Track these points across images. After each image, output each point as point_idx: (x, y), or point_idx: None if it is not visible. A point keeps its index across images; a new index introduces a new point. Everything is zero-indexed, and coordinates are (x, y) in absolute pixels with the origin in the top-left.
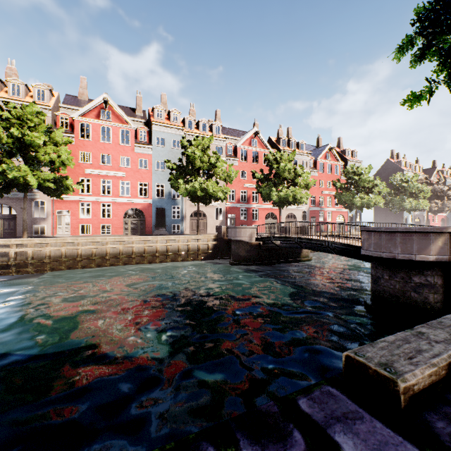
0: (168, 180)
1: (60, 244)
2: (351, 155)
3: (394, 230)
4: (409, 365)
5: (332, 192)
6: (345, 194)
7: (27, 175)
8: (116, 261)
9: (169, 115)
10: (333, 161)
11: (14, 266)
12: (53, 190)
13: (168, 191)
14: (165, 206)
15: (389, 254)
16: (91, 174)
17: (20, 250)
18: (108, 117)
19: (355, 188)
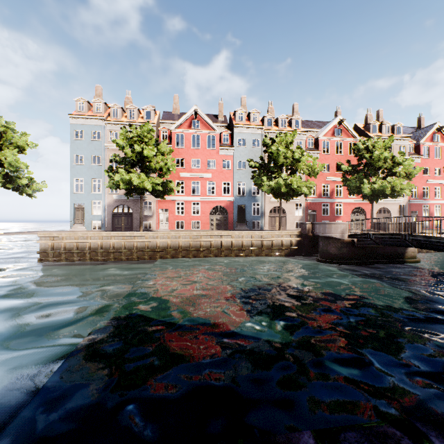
0: (250, 178)
1: (166, 236)
2: None
3: None
4: None
5: (441, 180)
6: None
7: (144, 181)
8: (208, 253)
9: (249, 116)
10: (443, 143)
11: (136, 253)
12: (159, 192)
13: (249, 188)
14: (246, 203)
15: None
16: (184, 177)
17: (139, 241)
18: (197, 126)
19: None
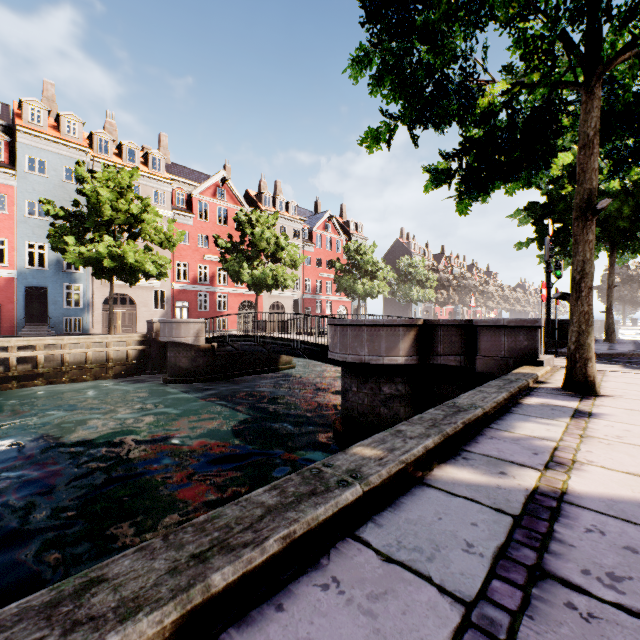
0: (46, 237)
1: None
2: (356, 229)
3: (361, 322)
4: None
5: (332, 274)
6: (346, 278)
7: None
8: None
9: (59, 121)
10: (334, 234)
11: None
12: None
13: (56, 257)
14: (49, 284)
15: (355, 357)
16: None
17: None
18: None
19: (358, 271)
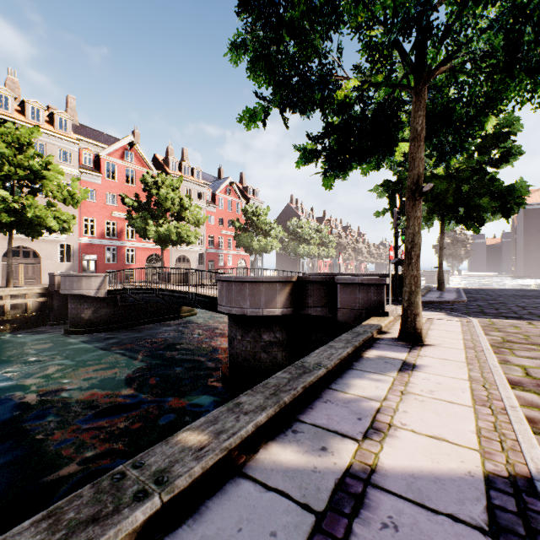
0: None
1: None
2: (253, 194)
3: (244, 279)
4: None
5: (233, 232)
6: (244, 235)
7: None
8: None
9: None
10: (234, 198)
11: None
12: None
13: None
14: None
15: (239, 310)
16: None
17: None
18: None
19: (254, 230)
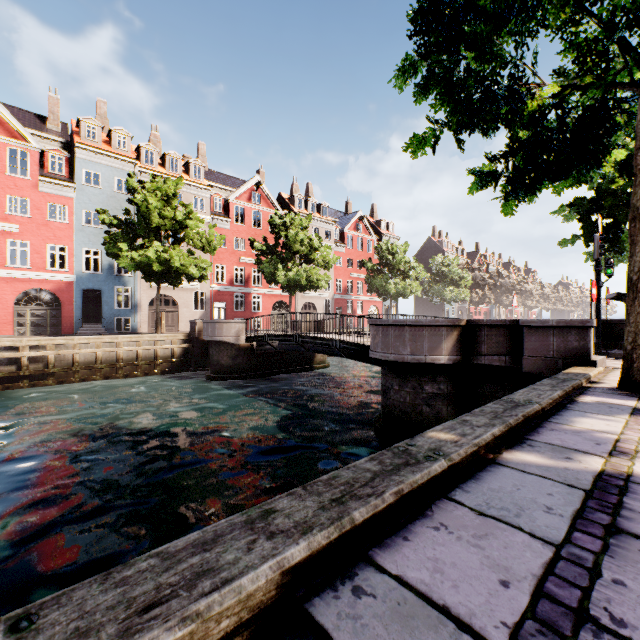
0: (102, 243)
1: None
2: (387, 228)
3: (403, 323)
4: (113, 639)
5: (363, 274)
6: (378, 278)
7: None
8: None
9: (111, 136)
10: (365, 234)
11: None
12: None
13: (108, 262)
14: (103, 287)
15: (397, 356)
16: None
17: None
18: None
19: (389, 271)
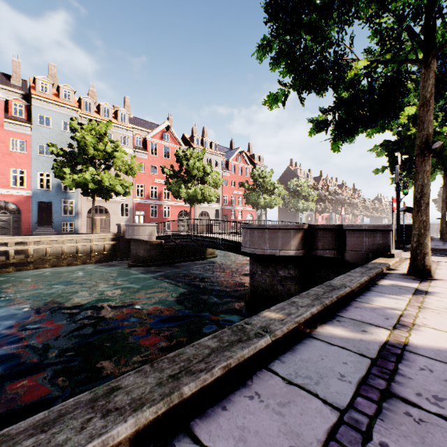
0: (51, 168)
1: None
2: (259, 160)
3: (264, 227)
4: None
5: (242, 192)
6: (252, 194)
7: None
8: None
9: (59, 91)
10: (243, 164)
11: None
12: None
13: (57, 182)
14: (53, 200)
15: (260, 250)
16: None
17: None
18: None
19: (260, 189)
